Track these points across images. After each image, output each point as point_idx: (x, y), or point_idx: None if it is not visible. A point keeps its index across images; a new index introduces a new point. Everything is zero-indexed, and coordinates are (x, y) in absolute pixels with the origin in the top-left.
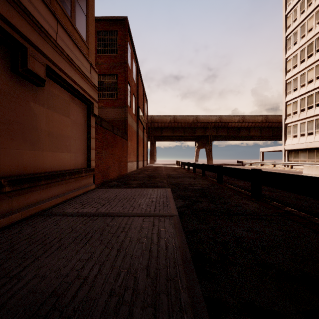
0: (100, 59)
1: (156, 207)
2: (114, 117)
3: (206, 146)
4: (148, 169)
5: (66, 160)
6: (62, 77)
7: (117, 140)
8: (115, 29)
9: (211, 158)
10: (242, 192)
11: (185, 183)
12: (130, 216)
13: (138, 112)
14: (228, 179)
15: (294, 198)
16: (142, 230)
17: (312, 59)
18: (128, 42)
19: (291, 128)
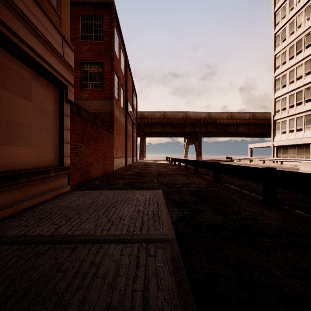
0: (85, 45)
1: (143, 221)
2: (100, 110)
3: (195, 142)
4: (137, 166)
5: (25, 157)
6: (12, 41)
7: (102, 133)
8: (101, 14)
9: (200, 154)
10: (248, 195)
11: (178, 183)
12: (103, 243)
13: (126, 106)
14: (223, 177)
15: (309, 201)
16: (116, 281)
17: (301, 55)
18: (115, 29)
19: (280, 125)
